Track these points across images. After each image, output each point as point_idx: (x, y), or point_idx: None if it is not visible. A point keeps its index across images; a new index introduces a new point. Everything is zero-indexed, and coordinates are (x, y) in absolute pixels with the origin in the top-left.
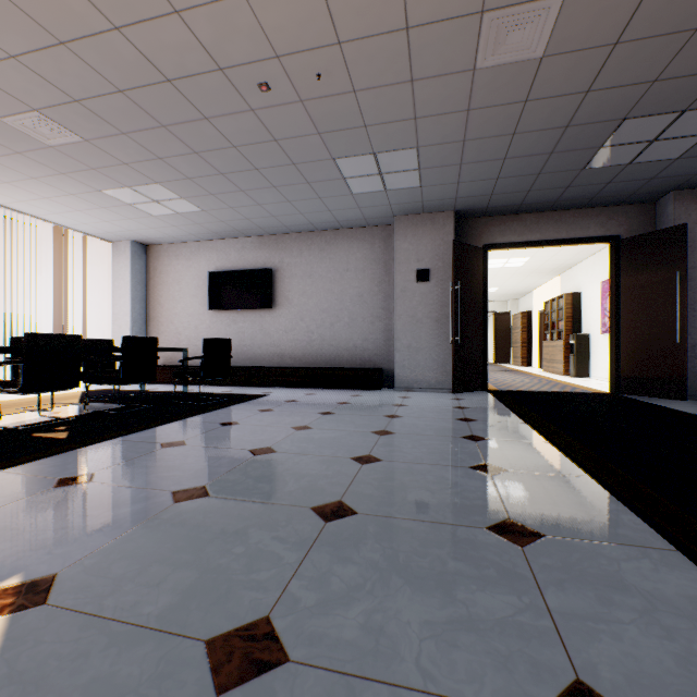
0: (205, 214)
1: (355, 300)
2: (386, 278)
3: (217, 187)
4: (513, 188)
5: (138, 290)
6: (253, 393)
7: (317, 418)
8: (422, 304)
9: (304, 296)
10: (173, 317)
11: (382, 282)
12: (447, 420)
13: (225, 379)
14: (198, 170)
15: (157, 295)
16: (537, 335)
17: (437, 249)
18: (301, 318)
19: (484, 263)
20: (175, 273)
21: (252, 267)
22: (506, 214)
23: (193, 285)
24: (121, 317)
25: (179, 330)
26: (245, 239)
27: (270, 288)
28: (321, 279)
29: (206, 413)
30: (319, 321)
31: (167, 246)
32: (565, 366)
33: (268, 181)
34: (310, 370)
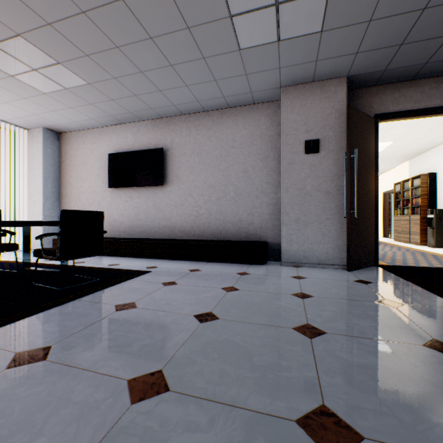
0: (92, 88)
1: (240, 175)
2: (270, 153)
3: (88, 42)
4: (433, 31)
5: (51, 171)
6: (136, 268)
7: (188, 337)
8: (310, 176)
9: (192, 173)
10: (80, 194)
11: (267, 157)
12: (415, 352)
13: (120, 250)
14: (53, 5)
15: (67, 176)
16: (381, 211)
17: (327, 118)
18: (189, 194)
19: (375, 133)
20: (82, 156)
21: (146, 148)
22: (401, 80)
23: (96, 166)
24: (35, 194)
25: (85, 206)
26: (140, 122)
27: (161, 166)
28: (208, 156)
29: (38, 313)
30: (206, 196)
31: (75, 133)
32: (422, 237)
33: (141, 26)
34: (197, 243)
